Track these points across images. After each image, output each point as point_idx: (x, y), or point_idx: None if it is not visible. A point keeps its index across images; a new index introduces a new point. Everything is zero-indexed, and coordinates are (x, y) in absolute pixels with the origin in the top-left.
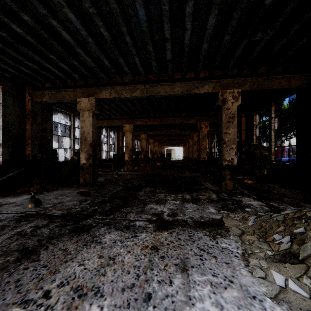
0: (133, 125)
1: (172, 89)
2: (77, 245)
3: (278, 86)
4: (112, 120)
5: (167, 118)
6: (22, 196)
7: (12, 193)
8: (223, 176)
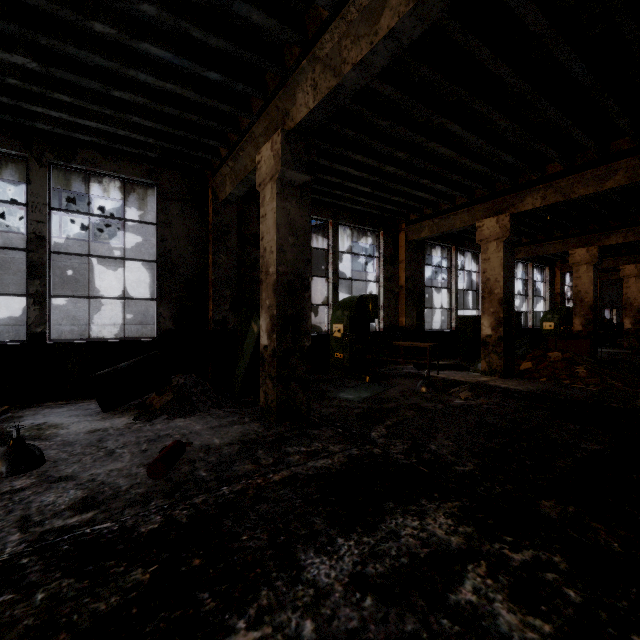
0: (510, 215)
1: None
2: None
3: None
4: (443, 215)
5: None
6: (115, 418)
7: (112, 405)
8: None
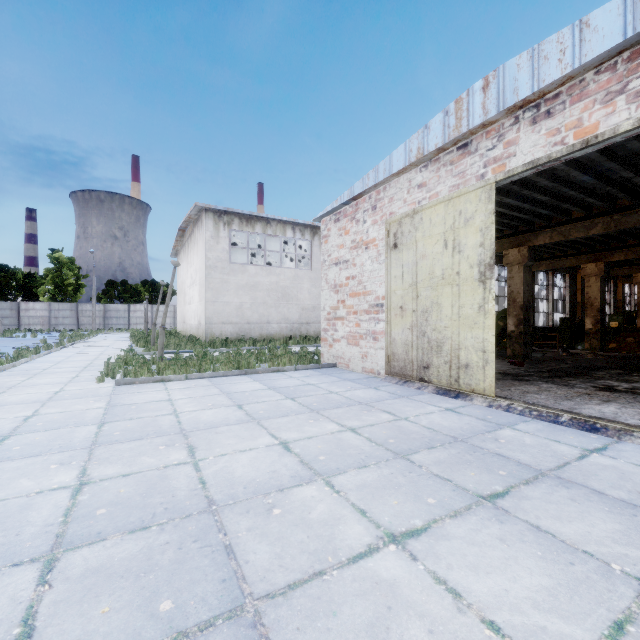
0: (604, 262)
1: None
2: (519, 383)
3: None
4: (558, 259)
5: None
6: None
7: None
8: None
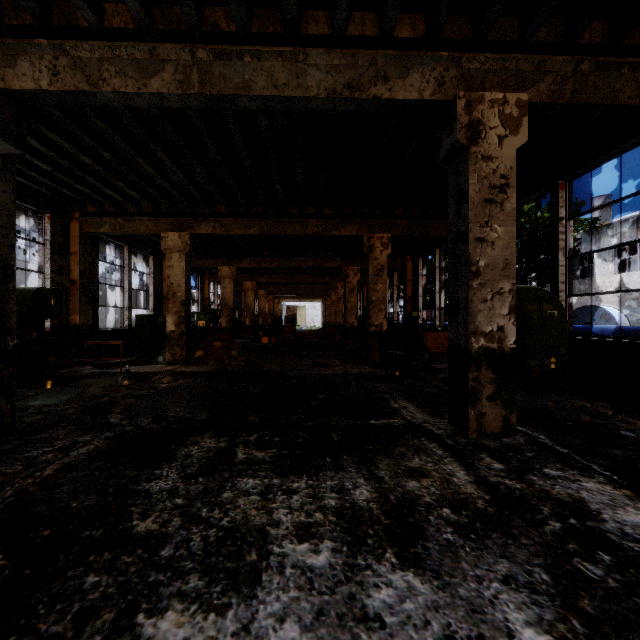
0: (190, 234)
1: (298, 77)
2: None
3: (634, 96)
4: (129, 217)
5: (286, 220)
6: None
7: None
8: (473, 388)
